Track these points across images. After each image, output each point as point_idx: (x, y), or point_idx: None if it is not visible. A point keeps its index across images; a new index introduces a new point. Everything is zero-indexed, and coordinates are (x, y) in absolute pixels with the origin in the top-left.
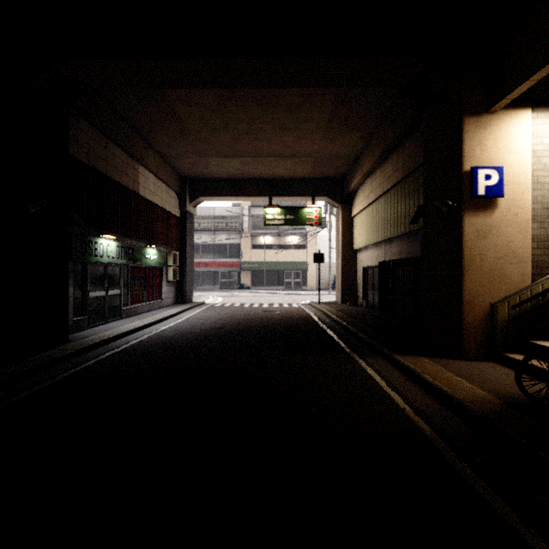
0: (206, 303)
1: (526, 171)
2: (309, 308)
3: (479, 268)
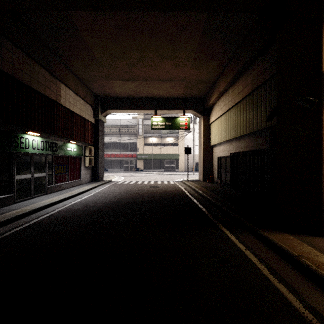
0: (112, 181)
1: None
2: (181, 184)
3: None
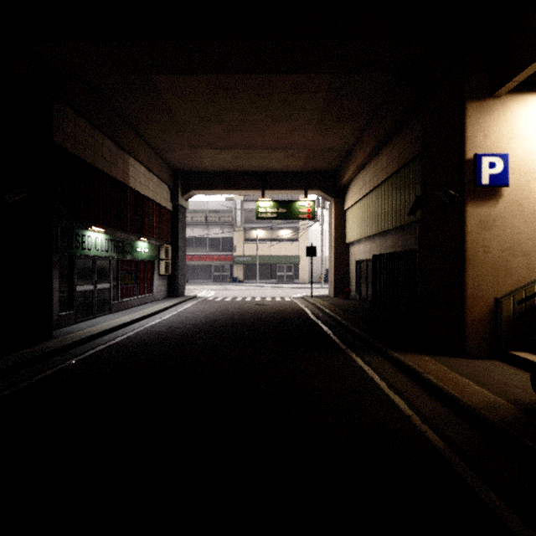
0: (198, 296)
1: (532, 158)
2: (301, 302)
3: (483, 261)
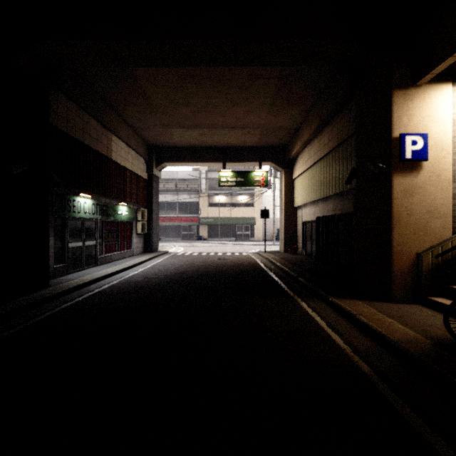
0: (169, 252)
1: (447, 137)
2: (256, 256)
3: (407, 222)
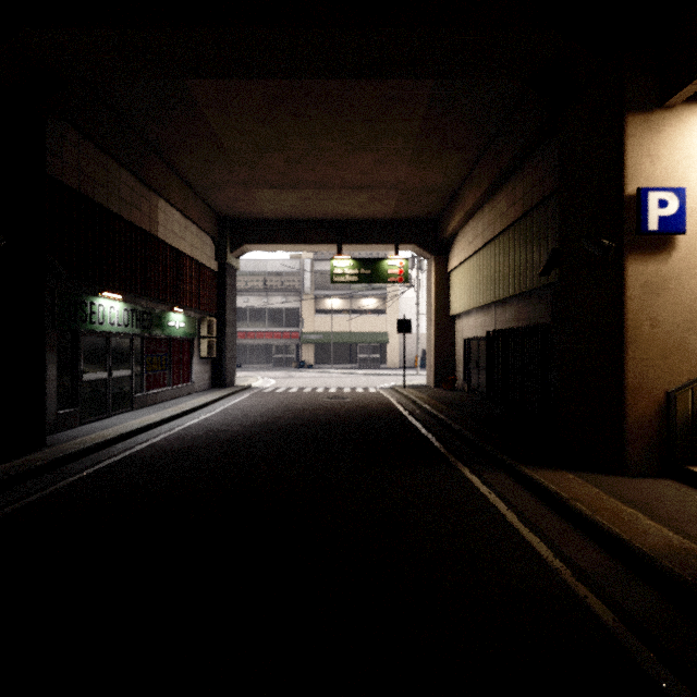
0: (253, 386)
1: None
2: (391, 394)
3: (650, 338)
